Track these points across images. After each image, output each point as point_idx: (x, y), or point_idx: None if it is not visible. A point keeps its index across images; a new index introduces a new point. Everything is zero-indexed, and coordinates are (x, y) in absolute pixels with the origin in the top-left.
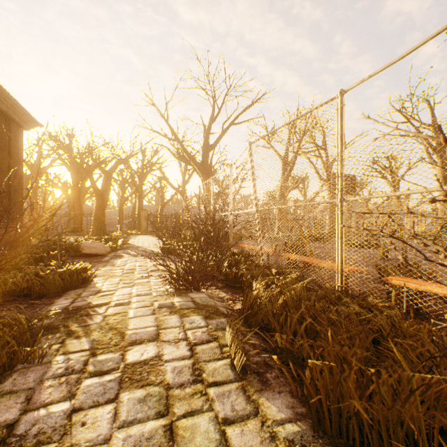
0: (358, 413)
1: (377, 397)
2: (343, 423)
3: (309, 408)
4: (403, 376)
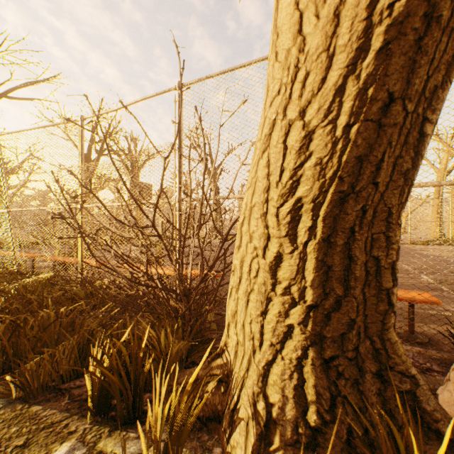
0: (6, 350)
1: (23, 335)
2: None
3: None
4: (45, 317)
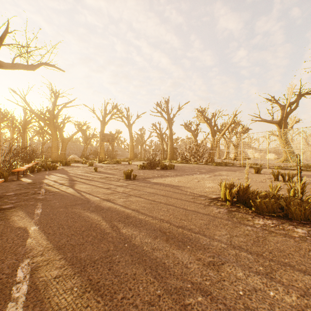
0: None
1: None
2: None
3: None
4: None
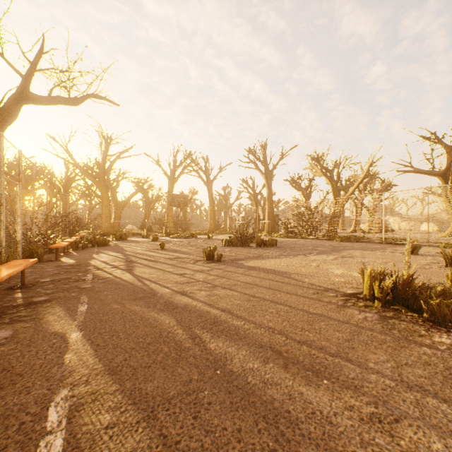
0: None
1: None
2: None
3: None
4: None
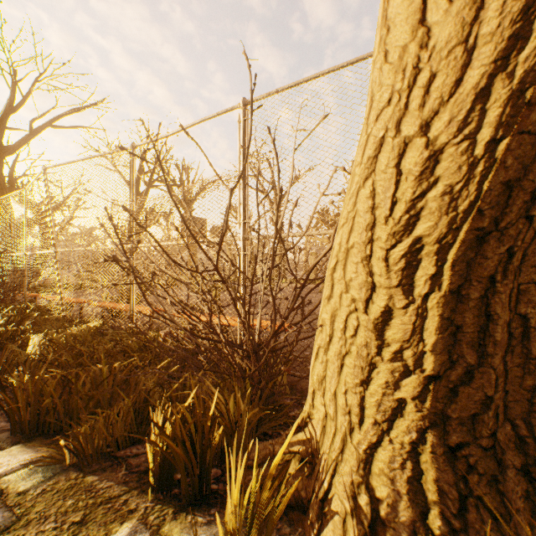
0: (57, 408)
1: (75, 392)
2: (42, 419)
3: (10, 418)
4: (98, 373)
